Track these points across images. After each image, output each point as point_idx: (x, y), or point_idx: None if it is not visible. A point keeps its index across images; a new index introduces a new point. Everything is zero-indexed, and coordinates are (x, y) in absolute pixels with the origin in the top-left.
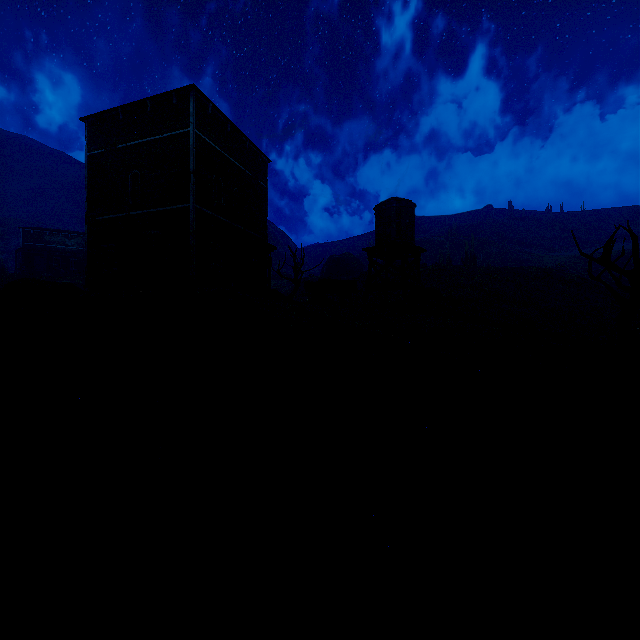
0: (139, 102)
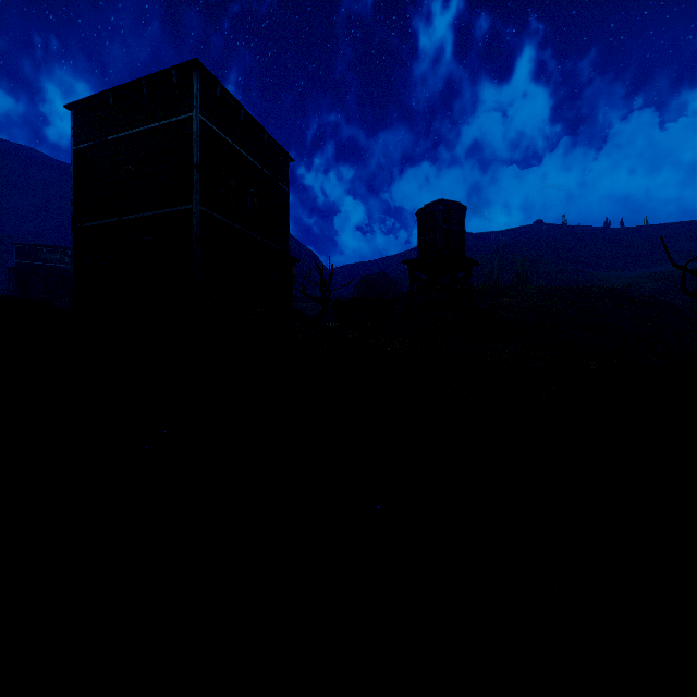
0: (133, 83)
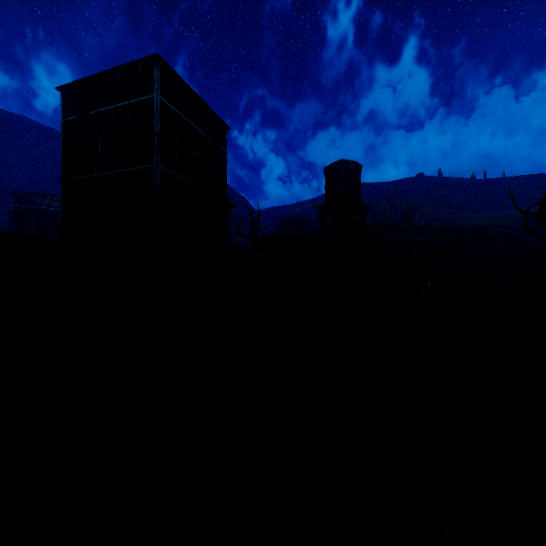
0: (108, 71)
